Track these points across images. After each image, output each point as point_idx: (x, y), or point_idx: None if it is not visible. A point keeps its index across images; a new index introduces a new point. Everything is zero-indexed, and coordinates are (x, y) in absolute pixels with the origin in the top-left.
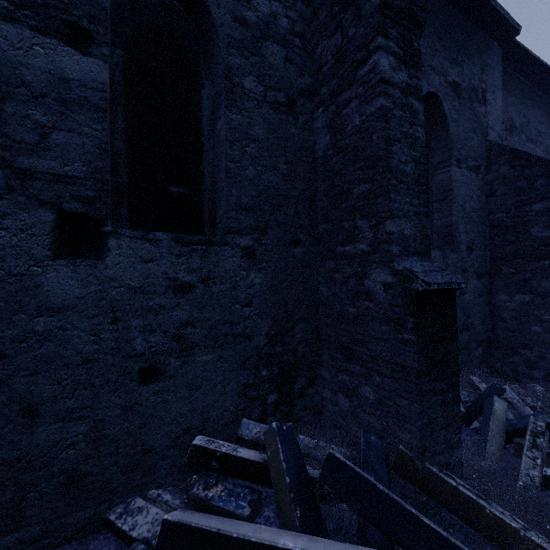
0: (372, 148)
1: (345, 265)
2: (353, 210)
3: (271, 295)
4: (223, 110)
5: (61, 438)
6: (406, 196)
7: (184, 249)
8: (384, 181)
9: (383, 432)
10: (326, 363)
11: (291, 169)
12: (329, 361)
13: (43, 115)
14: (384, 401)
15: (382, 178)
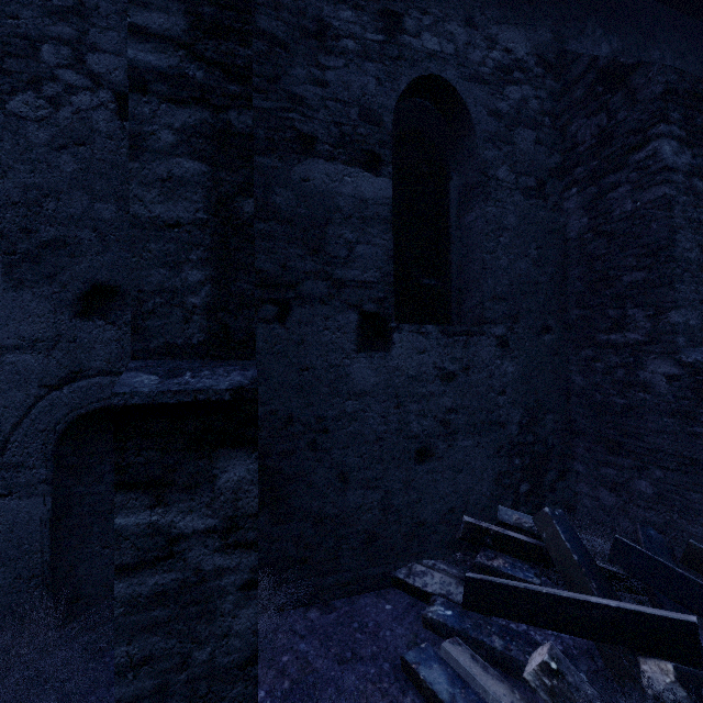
0: (650, 236)
1: (610, 354)
2: (622, 297)
3: (522, 383)
4: (478, 204)
5: (362, 503)
6: (691, 284)
7: (448, 340)
8: (667, 271)
9: (665, 527)
10: (580, 456)
11: (541, 254)
12: (586, 454)
13: (350, 233)
14: (667, 495)
15: (665, 268)
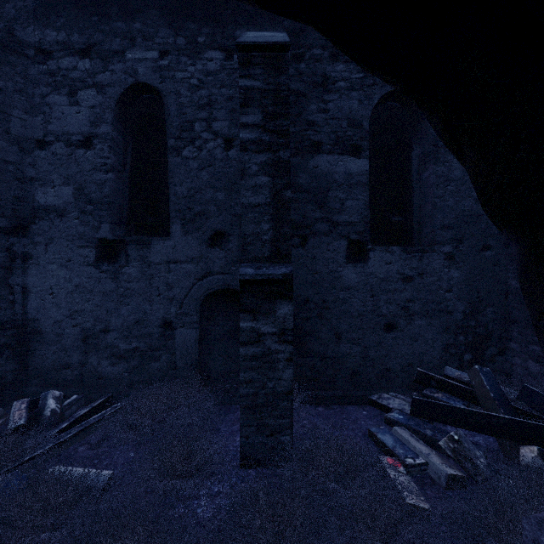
0: None
1: None
2: None
3: (466, 285)
4: (430, 165)
5: (349, 352)
6: None
7: (408, 256)
8: None
9: None
10: (515, 338)
11: None
12: (519, 336)
13: (342, 194)
14: None
15: None
